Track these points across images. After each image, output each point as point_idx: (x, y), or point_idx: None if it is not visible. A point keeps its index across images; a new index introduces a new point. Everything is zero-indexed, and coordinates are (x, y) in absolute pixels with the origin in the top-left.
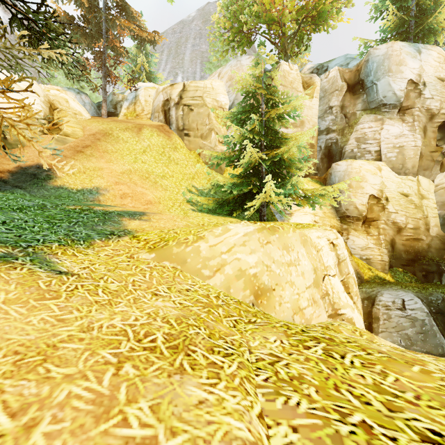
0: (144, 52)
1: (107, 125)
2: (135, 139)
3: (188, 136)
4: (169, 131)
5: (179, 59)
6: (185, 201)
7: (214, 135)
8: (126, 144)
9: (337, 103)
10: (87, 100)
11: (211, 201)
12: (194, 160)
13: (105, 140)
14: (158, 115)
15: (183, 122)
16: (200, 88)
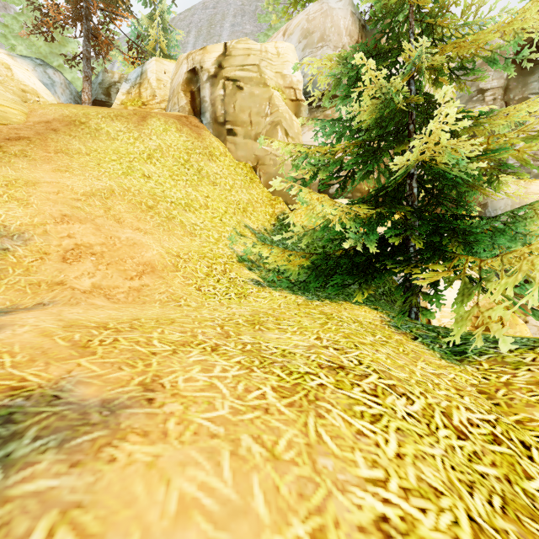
0: (159, 20)
1: (80, 109)
2: (133, 134)
3: (234, 135)
4: (198, 126)
5: (212, 42)
6: (234, 259)
7: (281, 134)
8: (114, 142)
9: (493, 82)
10: (59, 78)
11: (295, 261)
12: (245, 178)
13: (69, 131)
14: (179, 101)
15: (224, 109)
16: (254, 52)
